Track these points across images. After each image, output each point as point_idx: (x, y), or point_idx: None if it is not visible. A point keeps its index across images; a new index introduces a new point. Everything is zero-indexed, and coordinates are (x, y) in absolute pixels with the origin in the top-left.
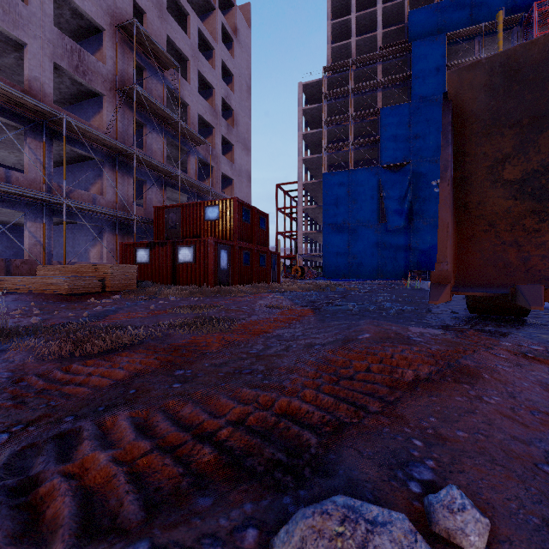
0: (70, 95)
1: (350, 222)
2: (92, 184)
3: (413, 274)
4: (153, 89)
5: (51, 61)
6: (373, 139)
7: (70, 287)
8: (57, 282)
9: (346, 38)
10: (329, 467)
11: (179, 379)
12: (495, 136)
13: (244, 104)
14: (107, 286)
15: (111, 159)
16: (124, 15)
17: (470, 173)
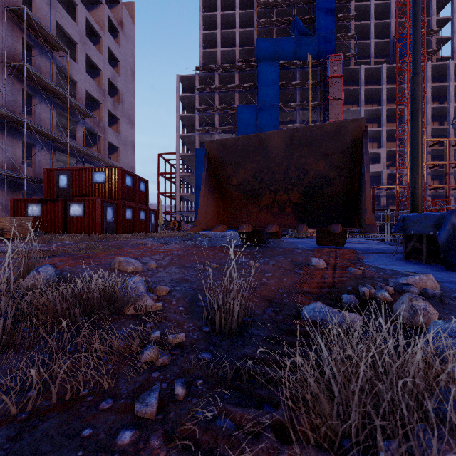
0: None
1: None
2: None
3: None
4: (42, 66)
5: None
6: (232, 127)
7: None
8: None
9: (214, 46)
10: None
11: None
12: (225, 167)
13: (129, 85)
14: (6, 234)
15: None
16: None
17: (221, 180)
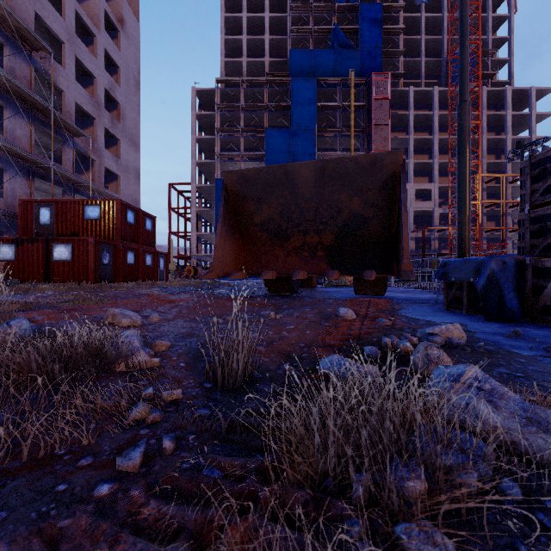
0: None
1: None
2: None
3: None
4: (16, 69)
5: None
6: (260, 154)
7: None
8: None
9: (238, 55)
10: None
11: None
12: (246, 203)
13: (132, 98)
14: None
15: None
16: None
17: (241, 218)
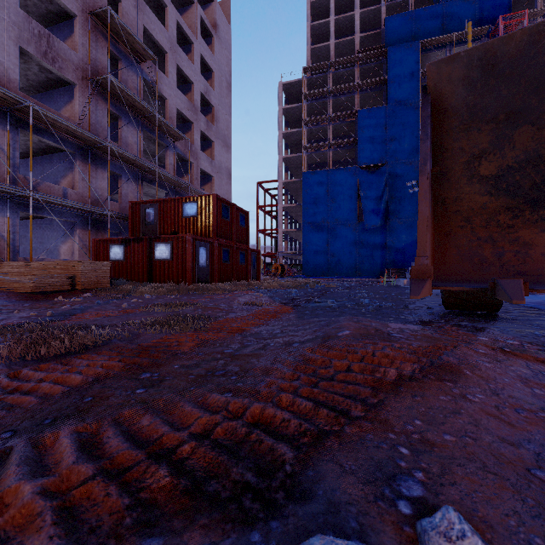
0: (39, 83)
1: (329, 221)
2: (62, 177)
3: (389, 272)
4: (128, 81)
5: (16, 45)
6: (351, 140)
7: (36, 285)
8: (21, 280)
9: (325, 40)
10: (307, 486)
11: (144, 383)
12: (472, 131)
13: (224, 100)
14: (77, 283)
15: (83, 151)
16: (98, 1)
17: (448, 169)
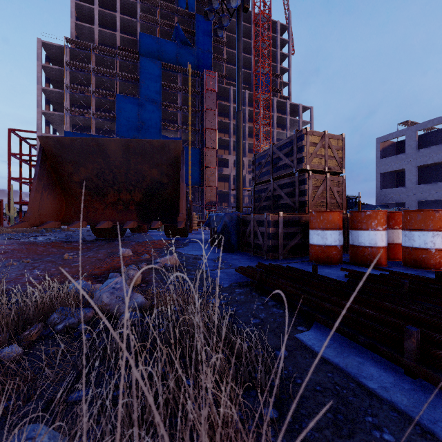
0: None
1: None
2: None
3: None
4: None
5: None
6: (111, 115)
7: None
8: None
9: (90, 21)
10: None
11: None
12: (65, 164)
13: None
14: None
15: None
16: None
17: (61, 176)
